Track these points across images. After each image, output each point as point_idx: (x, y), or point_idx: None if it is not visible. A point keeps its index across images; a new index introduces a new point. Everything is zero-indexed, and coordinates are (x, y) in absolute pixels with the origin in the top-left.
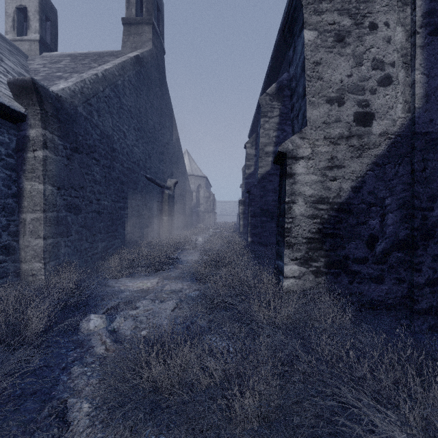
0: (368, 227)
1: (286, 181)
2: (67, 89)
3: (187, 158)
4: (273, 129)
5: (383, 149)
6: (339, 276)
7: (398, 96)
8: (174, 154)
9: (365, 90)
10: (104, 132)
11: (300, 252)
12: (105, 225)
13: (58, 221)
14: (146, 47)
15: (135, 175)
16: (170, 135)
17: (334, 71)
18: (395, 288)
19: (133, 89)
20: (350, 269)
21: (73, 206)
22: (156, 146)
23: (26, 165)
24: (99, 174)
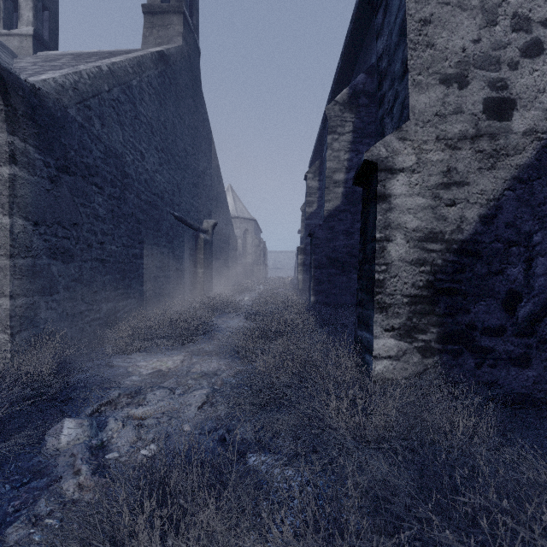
0: (506, 279)
1: (377, 207)
2: (51, 82)
3: (230, 196)
4: (344, 149)
5: (529, 156)
6: (460, 355)
7: None
8: (212, 187)
9: (501, 64)
10: (110, 149)
11: (399, 317)
12: (113, 279)
13: (35, 272)
14: (175, 43)
15: (157, 212)
16: (207, 163)
17: (452, 34)
18: None
19: (154, 95)
20: (477, 345)
21: (61, 250)
22: (188, 175)
23: None
24: (103, 207)
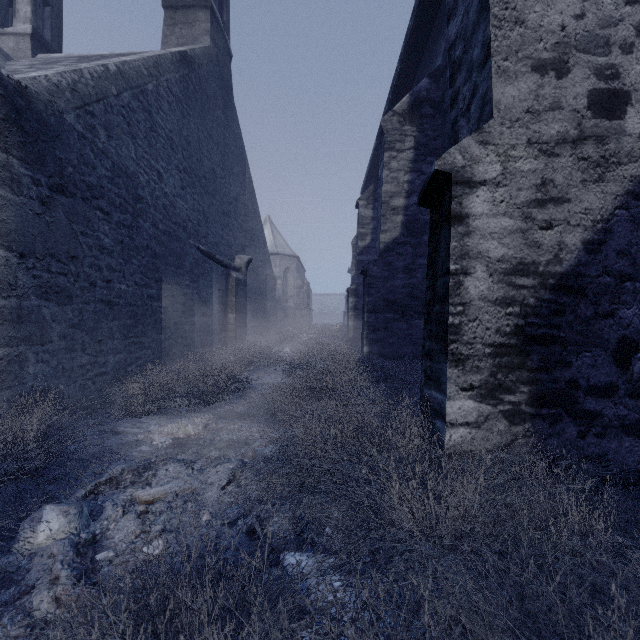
0: (617, 323)
1: (451, 230)
2: (43, 80)
3: (268, 228)
4: (404, 169)
5: None
6: (558, 421)
7: None
8: (246, 217)
9: (612, 46)
10: (119, 166)
11: (480, 373)
12: (122, 325)
13: (21, 315)
14: (201, 44)
15: (179, 245)
16: (239, 187)
17: (548, 7)
18: None
19: (175, 103)
20: (580, 409)
21: (55, 289)
22: (216, 201)
23: None
24: (110, 238)
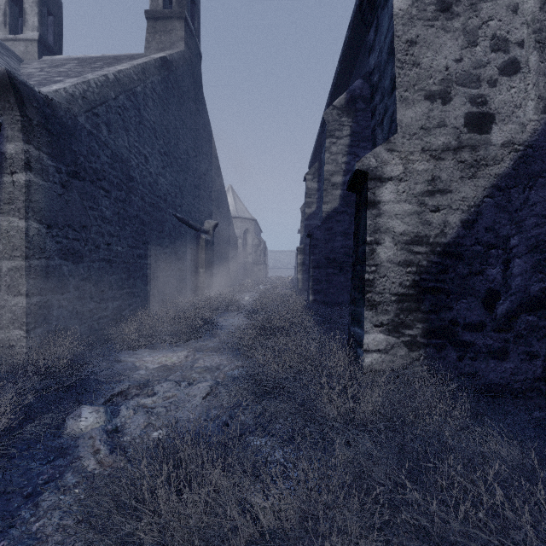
0: (485, 279)
1: (367, 213)
2: (62, 92)
3: (231, 196)
4: (342, 152)
5: (507, 166)
6: (443, 349)
7: (529, 89)
8: (213, 188)
9: (481, 81)
10: (117, 153)
11: (388, 314)
12: (119, 278)
13: (48, 272)
14: (177, 48)
15: (160, 213)
16: (208, 164)
17: (436, 54)
18: (525, 366)
19: (158, 100)
20: (459, 340)
21: (71, 251)
22: (189, 177)
23: (1, 194)
24: (110, 210)
